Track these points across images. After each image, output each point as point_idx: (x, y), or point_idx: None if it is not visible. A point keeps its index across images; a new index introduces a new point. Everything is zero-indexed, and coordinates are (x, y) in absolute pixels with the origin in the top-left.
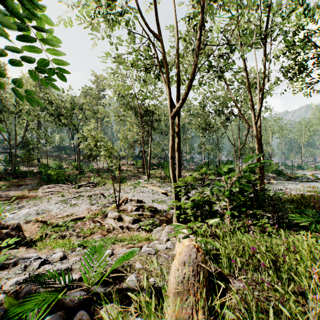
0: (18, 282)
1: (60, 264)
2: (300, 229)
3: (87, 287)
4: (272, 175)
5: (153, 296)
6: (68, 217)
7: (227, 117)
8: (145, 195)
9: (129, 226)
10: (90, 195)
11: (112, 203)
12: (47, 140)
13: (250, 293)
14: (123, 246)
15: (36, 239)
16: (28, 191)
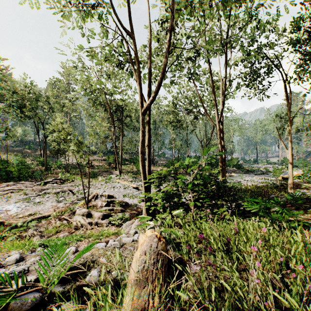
0: None
1: (16, 266)
2: (252, 215)
3: (44, 288)
4: (233, 169)
5: (109, 288)
6: (31, 217)
7: (195, 115)
8: (116, 190)
9: (99, 222)
10: (57, 192)
11: (81, 200)
12: (7, 133)
13: (203, 274)
14: (90, 242)
15: None
16: None
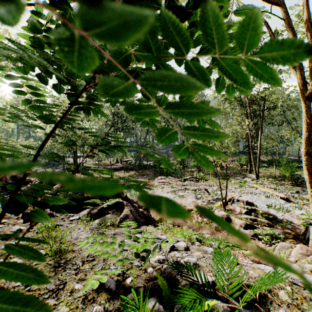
0: (159, 260)
1: (186, 255)
2: None
3: (223, 297)
4: None
5: None
6: None
7: None
8: (256, 197)
9: (240, 230)
10: (194, 189)
11: (216, 200)
12: None
13: None
14: (245, 256)
15: (157, 220)
16: (148, 180)
